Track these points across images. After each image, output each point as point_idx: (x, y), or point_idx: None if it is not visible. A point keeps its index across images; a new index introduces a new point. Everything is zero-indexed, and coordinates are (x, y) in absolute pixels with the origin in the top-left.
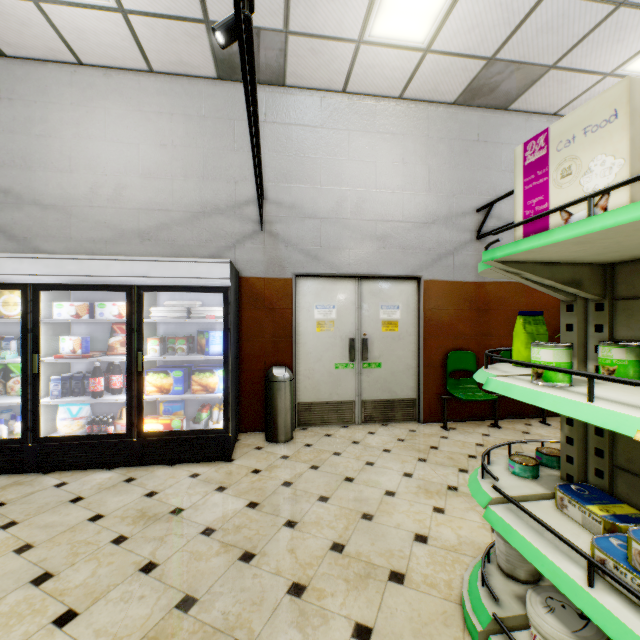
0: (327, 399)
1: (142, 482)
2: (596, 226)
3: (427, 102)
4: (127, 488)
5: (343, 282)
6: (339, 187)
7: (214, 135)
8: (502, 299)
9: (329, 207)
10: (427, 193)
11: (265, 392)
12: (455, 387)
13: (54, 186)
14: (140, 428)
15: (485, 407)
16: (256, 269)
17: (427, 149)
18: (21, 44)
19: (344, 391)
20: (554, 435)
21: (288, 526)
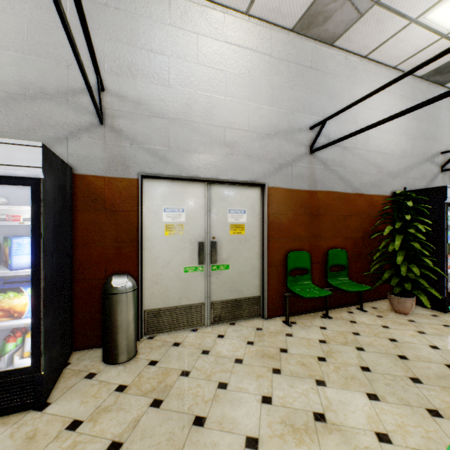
0: (176, 304)
1: None
2: None
3: (270, 24)
4: None
5: (192, 186)
6: (188, 89)
7: (39, 5)
8: (329, 206)
9: (178, 108)
10: (270, 107)
11: (102, 305)
12: (294, 284)
13: None
14: None
15: (316, 299)
16: (95, 166)
17: (270, 67)
18: None
19: (193, 294)
20: (375, 322)
21: None
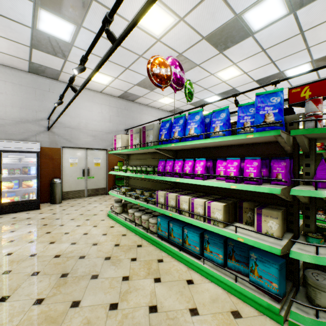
0: (74, 189)
1: (7, 217)
2: (117, 152)
3: (109, 95)
4: (2, 218)
5: (80, 150)
6: (79, 118)
7: (26, 93)
8: None
9: (75, 124)
10: (109, 123)
11: (51, 187)
12: (118, 183)
13: None
14: (0, 201)
15: None
16: (46, 144)
17: (109, 109)
18: None
19: (81, 186)
20: None
21: (67, 214)
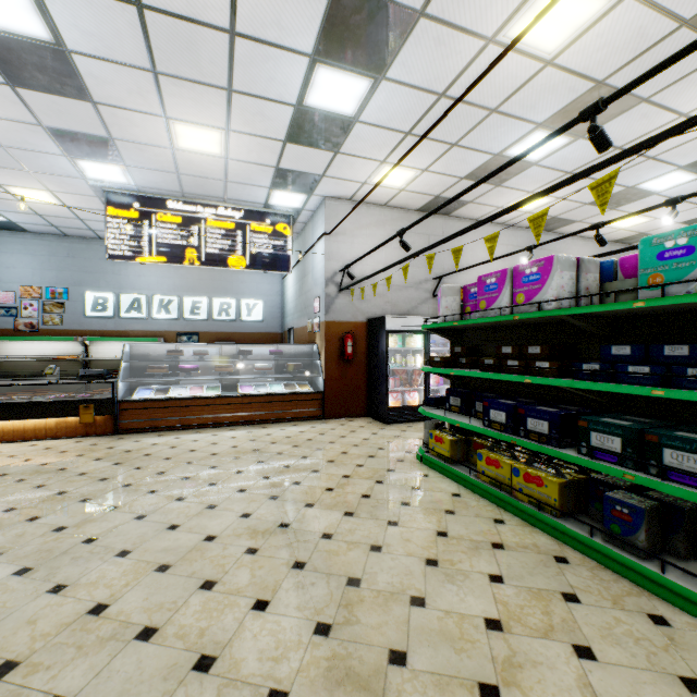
0: None
1: None
2: None
3: None
4: None
5: None
6: None
7: (523, 256)
8: None
9: None
10: None
11: None
12: None
13: (463, 281)
14: None
15: None
16: None
17: None
18: (463, 214)
19: None
20: None
21: None
